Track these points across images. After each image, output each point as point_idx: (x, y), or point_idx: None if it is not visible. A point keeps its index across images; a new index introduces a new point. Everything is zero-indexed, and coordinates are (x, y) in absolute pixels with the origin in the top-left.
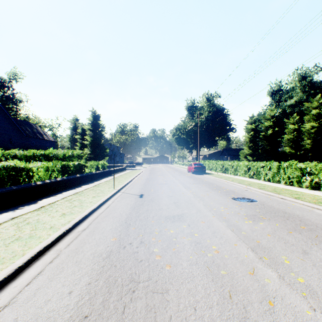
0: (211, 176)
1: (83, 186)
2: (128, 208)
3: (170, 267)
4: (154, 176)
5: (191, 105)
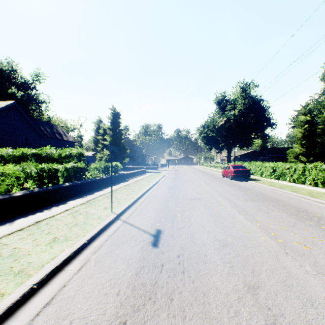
0: (263, 184)
1: (68, 203)
2: None
3: None
4: (180, 182)
5: (221, 99)
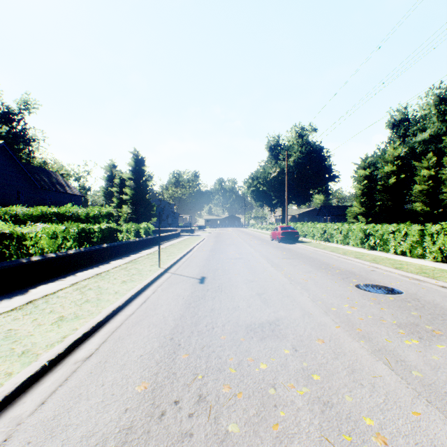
0: (308, 246)
1: (112, 263)
2: (178, 305)
3: None
4: (222, 245)
5: (274, 144)
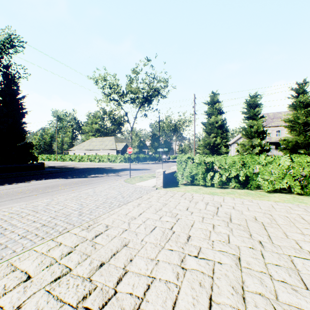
0: None
1: None
2: None
3: None
4: None
5: None
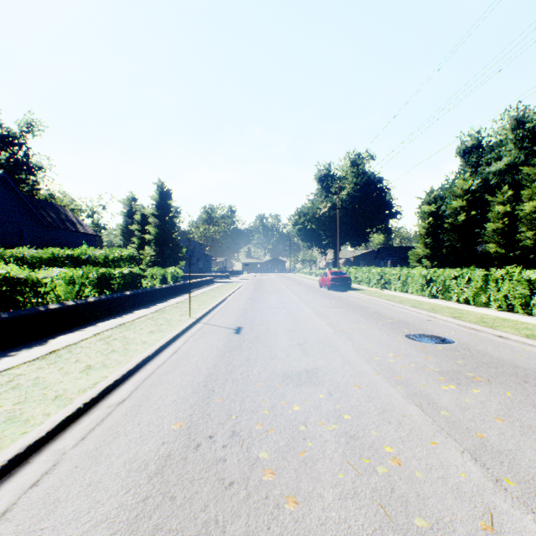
0: (361, 294)
1: (136, 312)
2: (211, 355)
3: (296, 506)
4: (262, 293)
5: (325, 174)
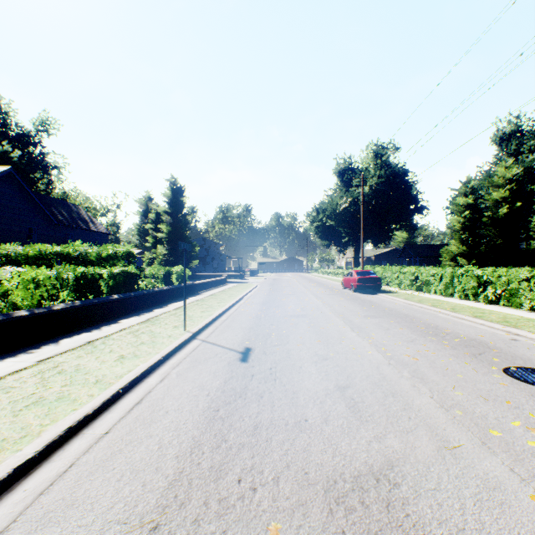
0: (396, 297)
1: (121, 322)
2: (195, 413)
3: None
4: (279, 296)
5: (344, 168)
